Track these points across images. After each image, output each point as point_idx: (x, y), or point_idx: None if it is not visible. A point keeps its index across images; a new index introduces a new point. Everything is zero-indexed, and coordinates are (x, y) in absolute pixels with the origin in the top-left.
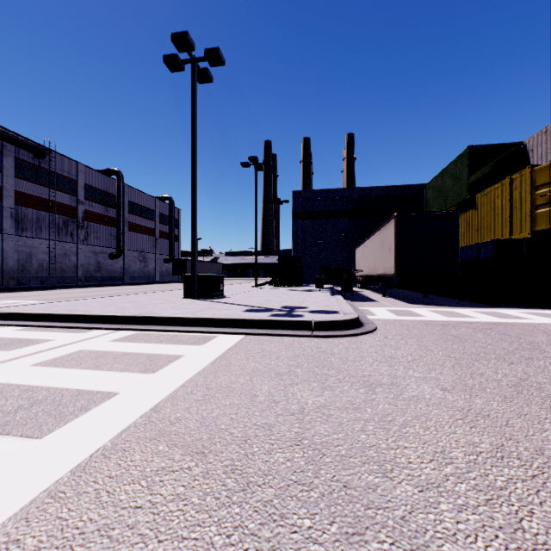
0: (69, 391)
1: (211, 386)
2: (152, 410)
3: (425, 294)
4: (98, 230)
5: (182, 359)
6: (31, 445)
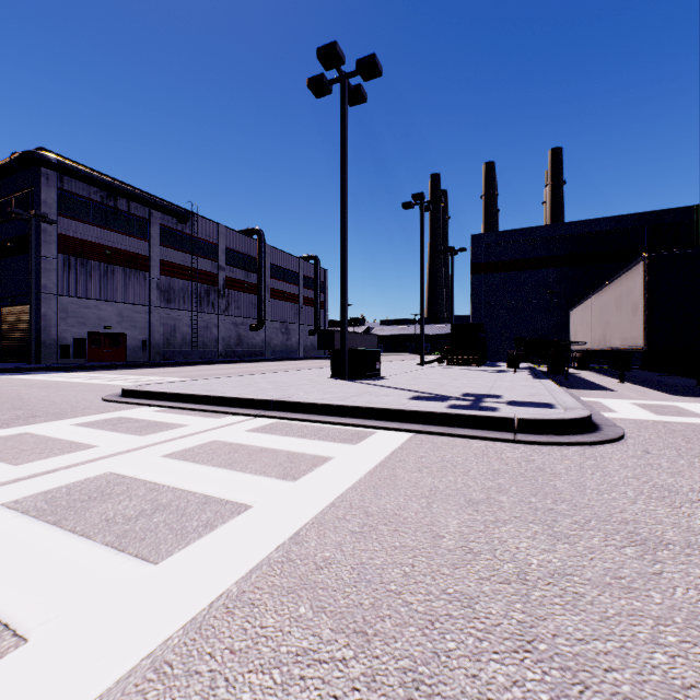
0: (195, 496)
1: (371, 511)
2: (292, 540)
3: (699, 381)
4: (239, 298)
5: (330, 463)
6: (144, 572)
